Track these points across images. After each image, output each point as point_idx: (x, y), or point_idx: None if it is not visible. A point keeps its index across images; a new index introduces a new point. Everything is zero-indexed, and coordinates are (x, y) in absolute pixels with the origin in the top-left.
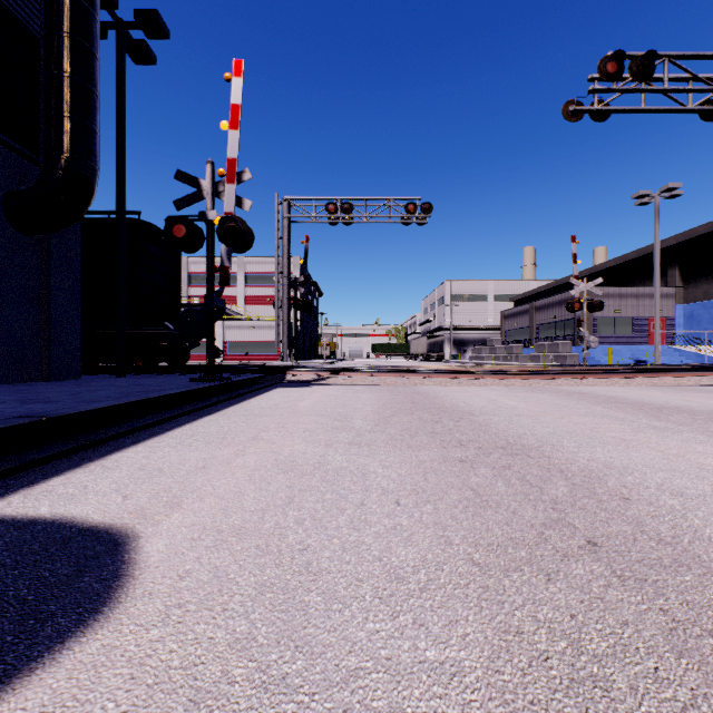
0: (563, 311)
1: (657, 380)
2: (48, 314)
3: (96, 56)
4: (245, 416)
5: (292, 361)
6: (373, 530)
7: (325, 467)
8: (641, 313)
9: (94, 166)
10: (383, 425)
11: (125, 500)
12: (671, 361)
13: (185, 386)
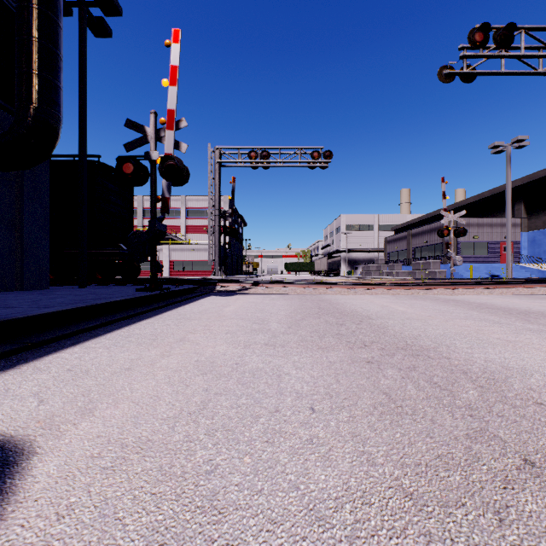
0: (433, 237)
1: (514, 290)
2: (21, 236)
3: (60, 25)
4: (178, 319)
5: (222, 275)
6: (288, 444)
7: (242, 368)
8: (494, 238)
9: (58, 115)
10: (295, 327)
11: (39, 406)
12: (518, 276)
13: (131, 294)
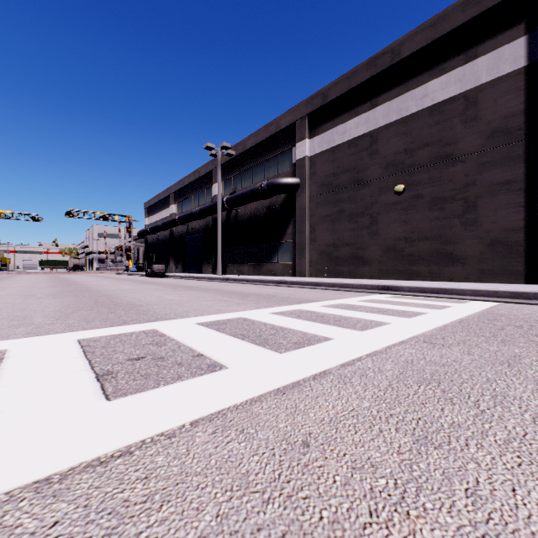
0: None
1: (89, 273)
2: None
3: None
4: None
5: None
6: None
7: None
8: None
9: None
10: None
11: None
12: None
13: None
